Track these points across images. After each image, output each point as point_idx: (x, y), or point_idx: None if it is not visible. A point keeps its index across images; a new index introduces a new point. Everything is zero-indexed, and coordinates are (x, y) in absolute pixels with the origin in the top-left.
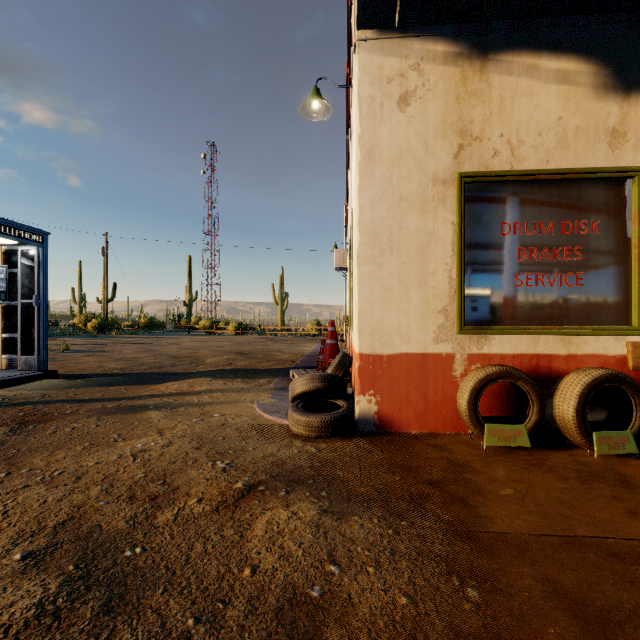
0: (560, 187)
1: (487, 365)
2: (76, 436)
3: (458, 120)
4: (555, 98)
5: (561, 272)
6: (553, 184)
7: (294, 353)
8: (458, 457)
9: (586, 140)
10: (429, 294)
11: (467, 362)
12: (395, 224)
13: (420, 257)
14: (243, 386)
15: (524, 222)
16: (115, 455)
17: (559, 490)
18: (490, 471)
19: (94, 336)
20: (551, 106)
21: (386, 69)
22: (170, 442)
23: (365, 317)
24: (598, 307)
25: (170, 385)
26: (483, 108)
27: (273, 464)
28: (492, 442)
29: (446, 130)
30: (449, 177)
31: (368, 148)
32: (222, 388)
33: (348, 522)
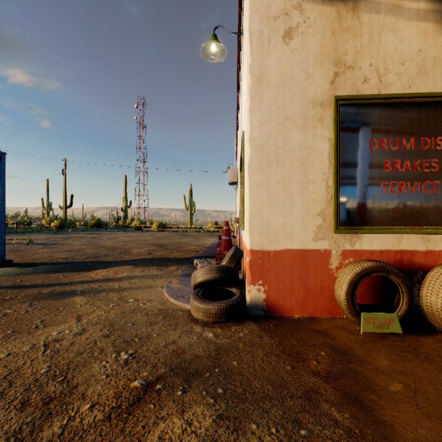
0: (419, 109)
1: (361, 260)
2: (3, 323)
3: (334, 52)
4: (416, 33)
5: (420, 181)
6: (413, 106)
7: (198, 245)
8: (339, 343)
9: None
10: (309, 199)
11: (341, 257)
12: (280, 140)
13: (302, 168)
14: (157, 273)
15: (389, 138)
16: (28, 345)
17: None
18: (372, 359)
19: (55, 232)
20: (413, 40)
21: (273, 8)
22: (83, 330)
23: (255, 219)
24: None
25: (99, 272)
26: (355, 41)
27: (173, 354)
28: (368, 329)
29: (324, 60)
30: (326, 100)
31: (257, 75)
32: (140, 275)
33: (245, 434)
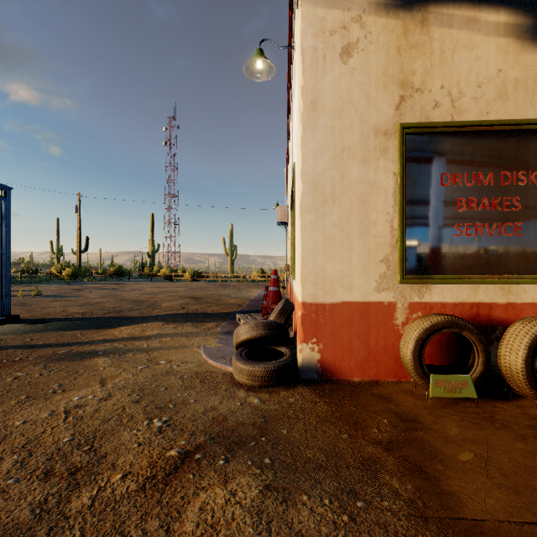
0: (499, 138)
1: (431, 314)
2: (15, 387)
3: (399, 72)
4: (495, 50)
5: (500, 222)
6: (492, 136)
7: (241, 298)
8: (404, 409)
9: (525, 92)
10: (371, 243)
11: (408, 310)
12: (337, 174)
13: (362, 207)
14: (192, 330)
15: (464, 173)
16: (47, 412)
17: (520, 453)
18: (441, 427)
19: (67, 282)
20: (491, 58)
21: (329, 21)
22: (109, 394)
23: (308, 266)
24: (536, 256)
25: (124, 329)
26: (424, 60)
27: (214, 421)
28: (438, 393)
29: (388, 82)
30: (391, 128)
31: (311, 99)
32: (172, 332)
33: (295, 505)
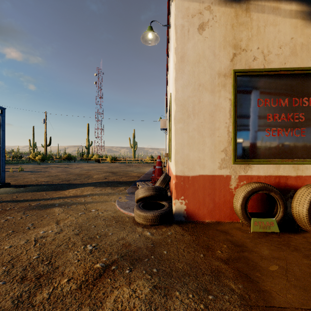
0: (292, 78)
1: (251, 182)
2: (6, 225)
3: (233, 39)
4: (289, 26)
5: (292, 128)
6: (288, 77)
7: (139, 172)
8: (236, 239)
9: (307, 51)
10: (216, 140)
11: (238, 180)
12: (196, 100)
13: (211, 119)
14: (111, 191)
15: (271, 99)
16: (24, 240)
17: (306, 265)
18: (258, 250)
19: (38, 163)
20: (287, 31)
21: (191, 9)
22: (61, 230)
23: (179, 154)
24: None
25: (71, 191)
26: (247, 32)
27: (123, 246)
28: (256, 229)
29: (226, 45)
30: (228, 72)
31: (180, 55)
32: (99, 193)
33: (172, 298)
